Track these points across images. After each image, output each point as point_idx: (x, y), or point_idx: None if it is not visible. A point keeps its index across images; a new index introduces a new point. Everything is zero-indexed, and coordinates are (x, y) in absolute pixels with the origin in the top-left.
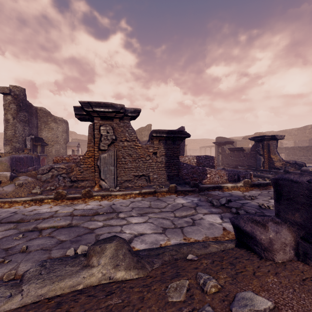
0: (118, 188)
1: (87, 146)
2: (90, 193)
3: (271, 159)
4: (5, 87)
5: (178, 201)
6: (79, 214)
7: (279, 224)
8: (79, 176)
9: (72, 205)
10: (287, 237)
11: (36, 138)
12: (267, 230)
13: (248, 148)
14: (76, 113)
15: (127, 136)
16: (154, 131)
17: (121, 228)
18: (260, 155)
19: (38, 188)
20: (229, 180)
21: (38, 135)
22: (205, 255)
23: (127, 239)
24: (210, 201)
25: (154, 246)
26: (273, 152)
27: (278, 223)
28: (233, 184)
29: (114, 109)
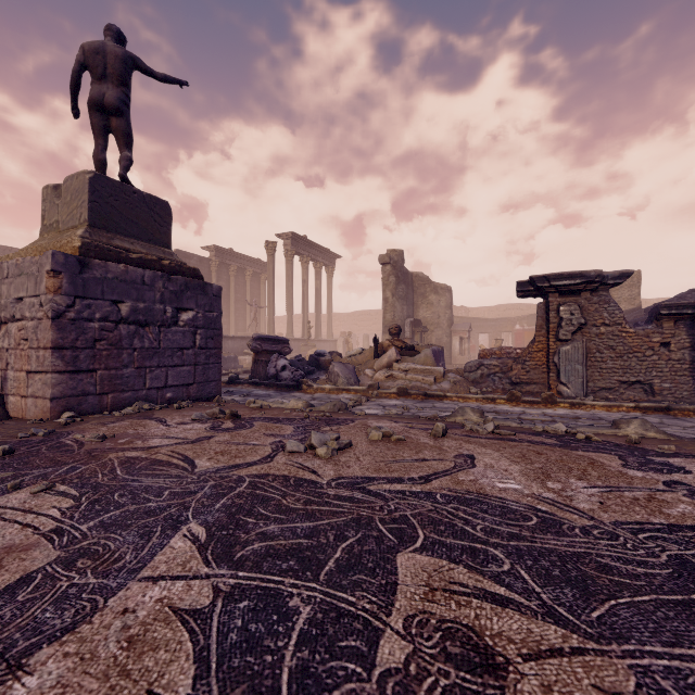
0: (592, 398)
1: (535, 336)
2: (553, 398)
3: None
4: (385, 256)
5: None
6: (555, 416)
7: None
8: (523, 377)
9: (534, 408)
10: None
11: (415, 321)
12: None
13: None
14: (519, 290)
15: (606, 318)
16: (664, 307)
17: None
18: None
19: (474, 388)
20: None
21: (414, 316)
22: None
23: None
24: None
25: None
26: None
27: None
28: None
29: (584, 279)
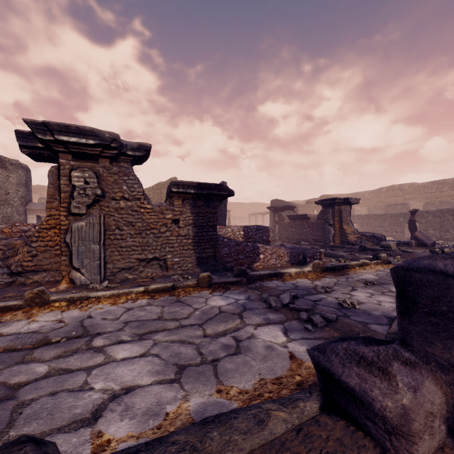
0: (106, 284)
1: (46, 208)
2: (44, 296)
3: (344, 230)
4: None
5: (213, 303)
6: (2, 346)
7: (412, 365)
8: (28, 263)
9: None
10: (435, 396)
11: None
12: (394, 385)
13: (314, 215)
14: (21, 144)
15: (126, 191)
16: (174, 184)
17: (85, 378)
18: (330, 226)
19: None
20: (291, 262)
21: None
22: (261, 452)
23: (91, 409)
24: (266, 299)
25: (151, 423)
26: (346, 222)
27: (411, 364)
28: (298, 268)
29: (98, 140)
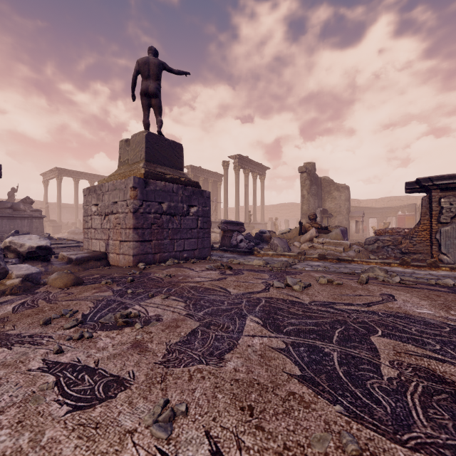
0: None
1: (420, 220)
2: (436, 263)
3: None
4: (302, 167)
5: None
6: (439, 275)
7: None
8: (410, 248)
9: (421, 270)
10: None
11: (323, 210)
12: None
13: None
14: (407, 188)
15: None
16: None
17: None
18: None
19: (372, 255)
20: None
21: (322, 207)
22: None
23: None
24: None
25: None
26: None
27: None
28: None
29: None
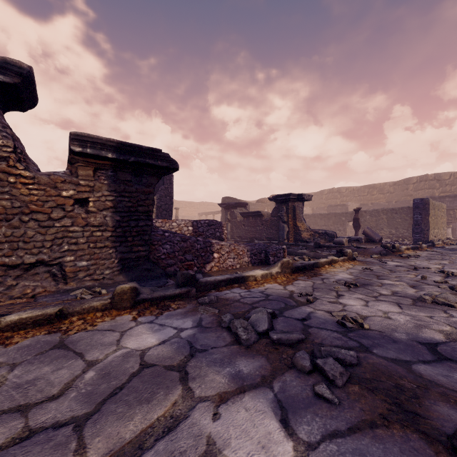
0: None
1: None
2: None
3: (298, 228)
4: None
5: (133, 342)
6: None
7: None
8: None
9: None
10: None
11: None
12: None
13: (268, 213)
14: None
15: None
16: (76, 139)
17: None
18: (284, 223)
19: None
20: (252, 262)
21: None
22: None
23: None
24: (229, 325)
25: None
26: (299, 219)
27: None
28: (263, 269)
29: None
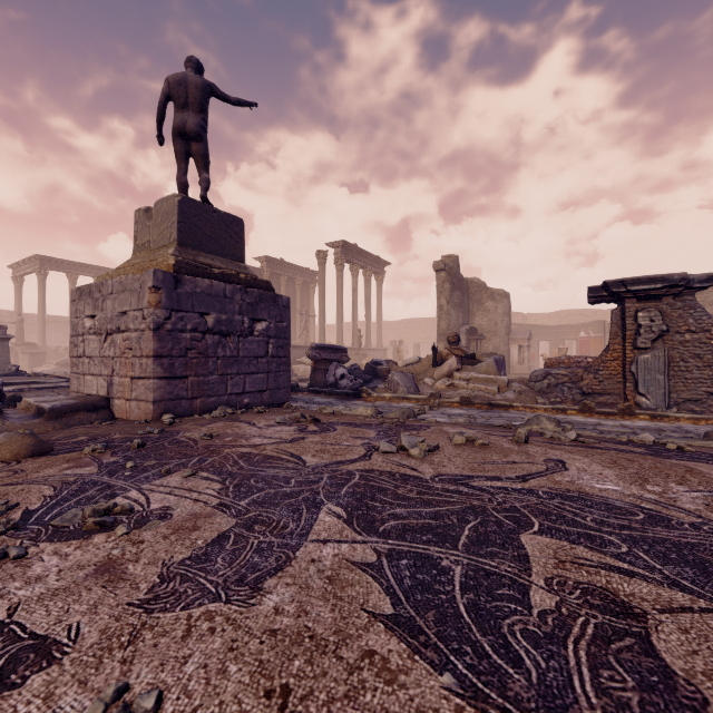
0: (676, 410)
1: (609, 344)
2: (631, 409)
3: None
4: (439, 262)
5: None
6: (634, 427)
7: None
8: (595, 387)
9: (610, 420)
10: None
11: (471, 329)
12: None
13: None
14: (591, 296)
15: (692, 324)
16: None
17: None
18: None
19: (541, 398)
20: None
21: (469, 324)
22: None
23: None
24: None
25: None
26: None
27: None
28: None
29: (666, 283)
